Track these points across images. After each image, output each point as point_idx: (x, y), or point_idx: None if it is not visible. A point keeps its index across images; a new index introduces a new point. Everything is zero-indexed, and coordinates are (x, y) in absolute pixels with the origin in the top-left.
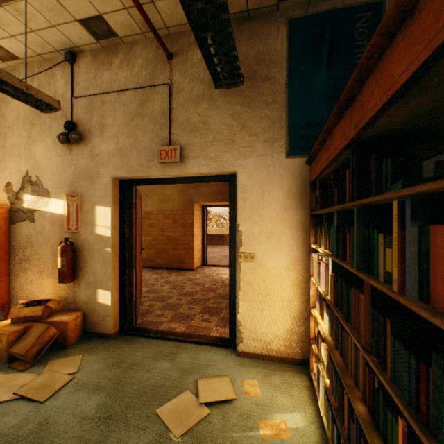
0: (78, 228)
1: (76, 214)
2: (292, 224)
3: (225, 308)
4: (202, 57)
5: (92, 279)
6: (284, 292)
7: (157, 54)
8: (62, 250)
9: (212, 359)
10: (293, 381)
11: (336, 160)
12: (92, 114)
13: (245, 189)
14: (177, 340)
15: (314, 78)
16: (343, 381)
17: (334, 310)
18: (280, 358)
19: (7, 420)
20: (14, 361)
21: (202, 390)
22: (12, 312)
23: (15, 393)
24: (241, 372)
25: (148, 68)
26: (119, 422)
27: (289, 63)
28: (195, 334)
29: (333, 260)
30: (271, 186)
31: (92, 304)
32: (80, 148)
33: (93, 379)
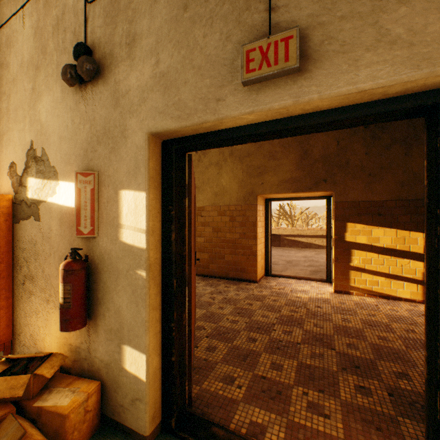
0: (93, 231)
1: (91, 206)
2: None
3: (338, 373)
4: None
5: (115, 325)
6: None
7: None
8: (65, 271)
9: None
10: None
11: None
12: (115, 23)
13: None
14: None
15: None
16: None
17: None
18: None
19: None
20: None
21: None
22: None
23: None
24: None
25: None
26: None
27: None
28: None
29: None
30: None
31: (115, 370)
32: (96, 90)
33: None
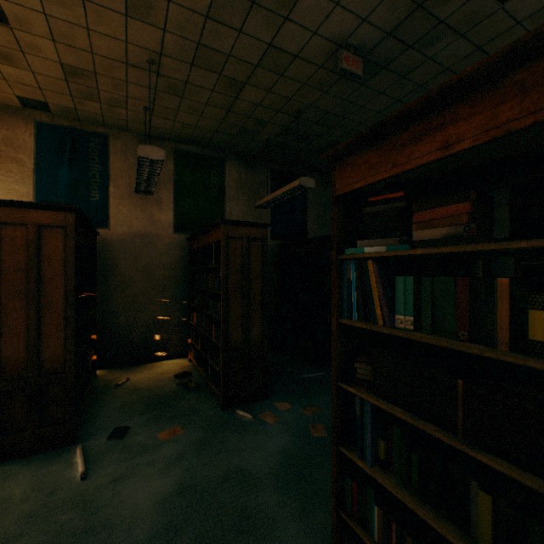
0: None
1: None
2: None
3: None
4: None
5: None
6: None
7: None
8: None
9: None
10: None
11: None
12: None
13: None
14: None
15: (59, 171)
16: None
17: None
18: None
19: None
20: None
21: None
22: None
23: None
24: None
25: None
26: None
27: (38, 154)
28: None
29: None
30: None
31: None
32: None
33: None
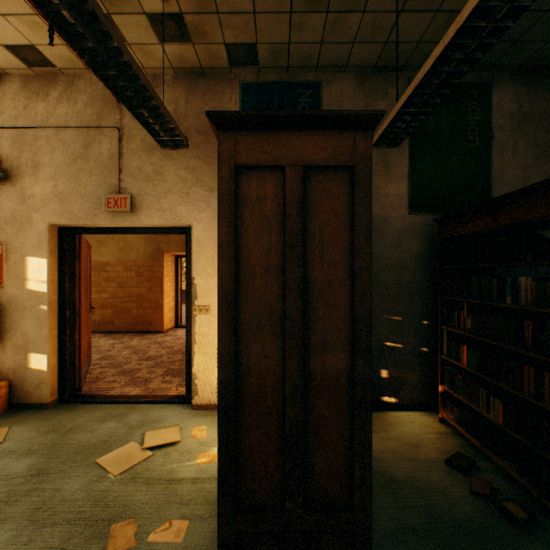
0: (2, 283)
1: (0, 266)
2: None
3: None
4: None
5: (22, 342)
6: None
7: (104, 93)
8: None
9: (165, 414)
10: None
11: None
12: (22, 150)
13: (200, 242)
14: (129, 402)
15: None
16: None
17: None
18: None
19: None
20: None
21: (149, 439)
22: None
23: None
24: (192, 421)
25: (94, 107)
26: (54, 474)
27: None
28: (150, 395)
29: None
30: None
31: (22, 371)
32: (5, 188)
33: (23, 446)
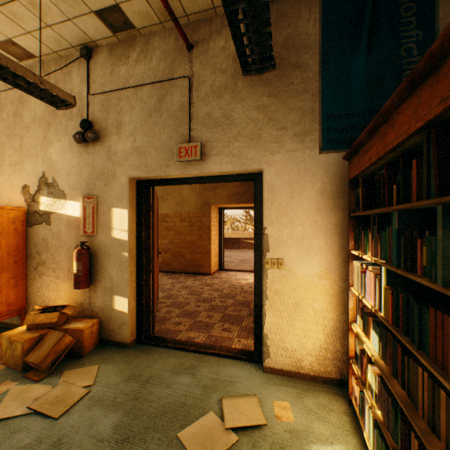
0: (94, 231)
1: (92, 217)
2: (326, 227)
3: (246, 316)
4: (224, 45)
5: (108, 285)
6: (317, 303)
7: (176, 45)
8: (78, 254)
9: (236, 374)
10: (330, 404)
11: (396, 150)
12: (108, 112)
13: (272, 188)
14: (197, 351)
15: (352, 62)
16: (413, 423)
17: (394, 331)
18: (312, 376)
19: (20, 438)
20: (29, 370)
21: (228, 411)
22: (27, 318)
23: (29, 406)
24: (269, 391)
25: (166, 60)
26: (138, 447)
27: (323, 47)
28: (216, 346)
29: (387, 270)
30: (302, 185)
31: (108, 311)
32: (96, 148)
33: (109, 394)
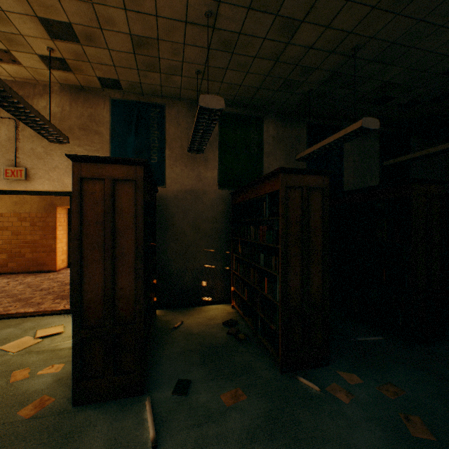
0: None
1: None
2: None
3: None
4: (46, 106)
5: None
6: None
7: None
8: None
9: (54, 320)
10: None
11: None
12: None
13: None
14: (24, 316)
15: (128, 139)
16: None
17: None
18: None
19: None
20: None
21: (40, 333)
22: None
23: None
24: None
25: None
26: None
27: (112, 126)
28: (42, 310)
29: None
30: None
31: None
32: None
33: None
